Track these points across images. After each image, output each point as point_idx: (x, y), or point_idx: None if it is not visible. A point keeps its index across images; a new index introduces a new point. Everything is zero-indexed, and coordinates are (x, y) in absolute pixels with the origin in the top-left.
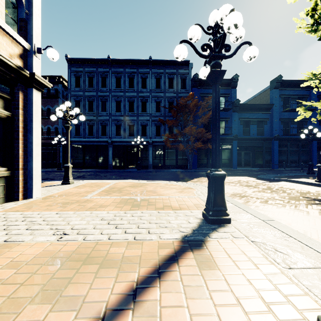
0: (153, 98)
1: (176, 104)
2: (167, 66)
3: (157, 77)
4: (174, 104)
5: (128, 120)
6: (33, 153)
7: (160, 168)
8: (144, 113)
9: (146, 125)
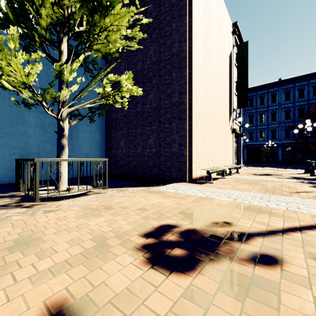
0: (282, 109)
1: (306, 112)
2: (297, 81)
3: (286, 92)
4: (304, 111)
5: (259, 128)
6: (241, 155)
7: (289, 164)
8: (273, 122)
9: (276, 131)
